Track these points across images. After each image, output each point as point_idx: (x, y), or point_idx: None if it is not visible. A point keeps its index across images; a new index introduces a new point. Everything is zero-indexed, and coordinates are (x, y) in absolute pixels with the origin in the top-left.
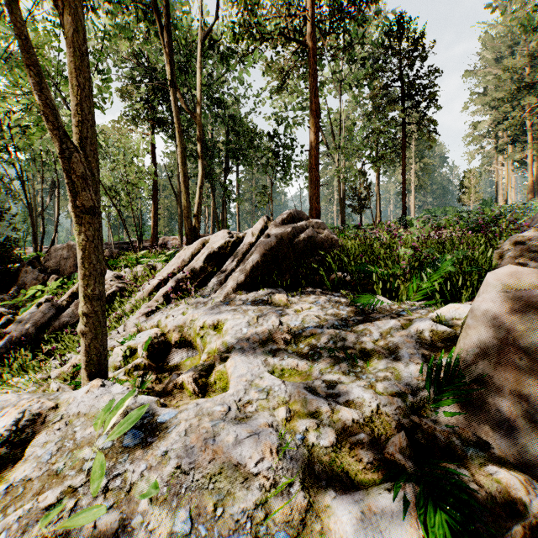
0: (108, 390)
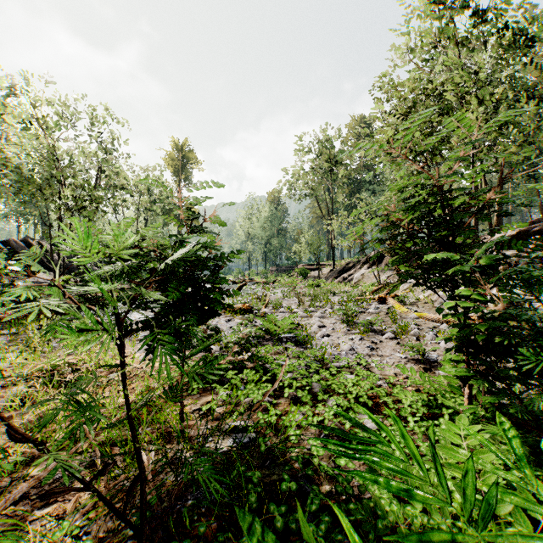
0: None
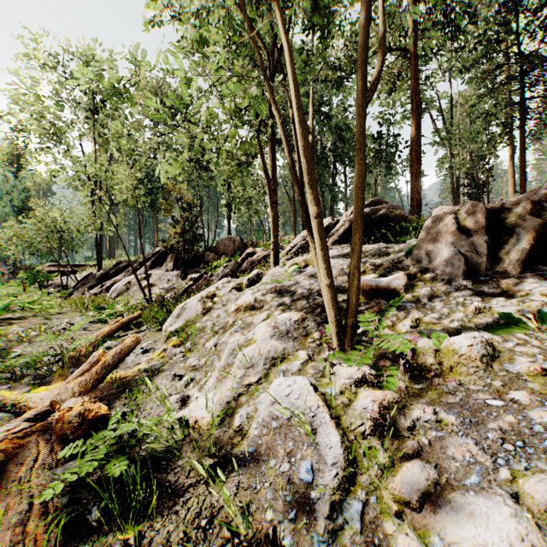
0: (282, 268)
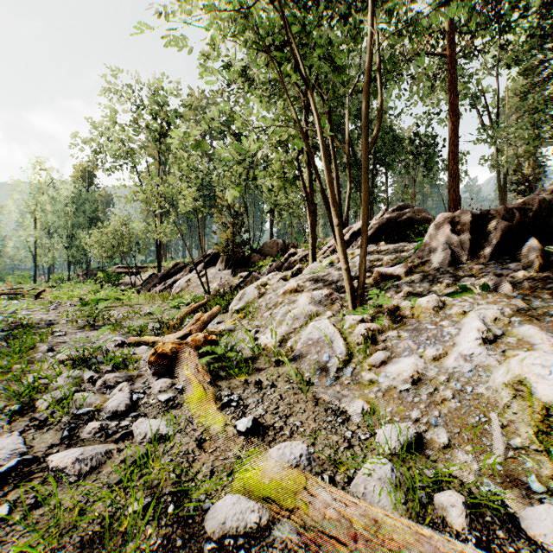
0: (319, 264)
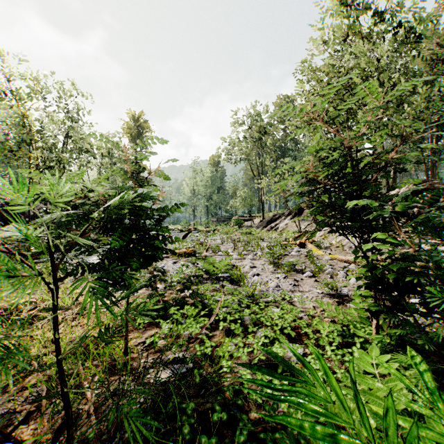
0: None
